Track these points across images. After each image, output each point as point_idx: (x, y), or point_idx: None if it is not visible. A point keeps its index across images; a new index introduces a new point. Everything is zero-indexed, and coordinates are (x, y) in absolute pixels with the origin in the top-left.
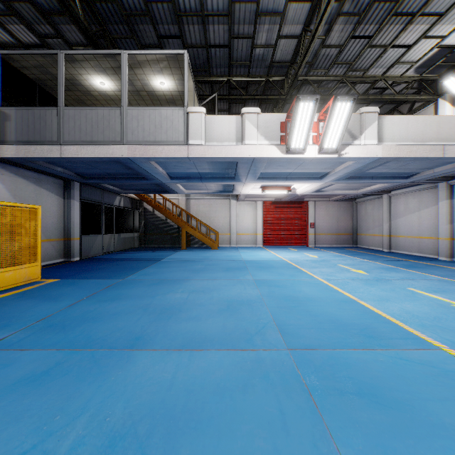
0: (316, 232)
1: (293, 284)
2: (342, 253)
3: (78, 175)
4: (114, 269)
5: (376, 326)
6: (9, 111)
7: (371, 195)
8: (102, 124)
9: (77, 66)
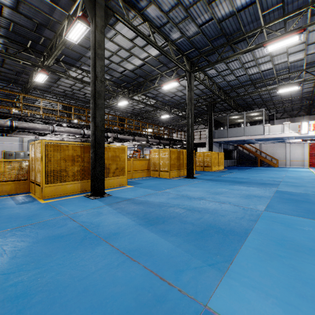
0: None
1: (300, 173)
2: None
3: (224, 142)
4: (238, 169)
5: (310, 176)
6: (215, 131)
7: None
8: (238, 131)
9: (230, 116)
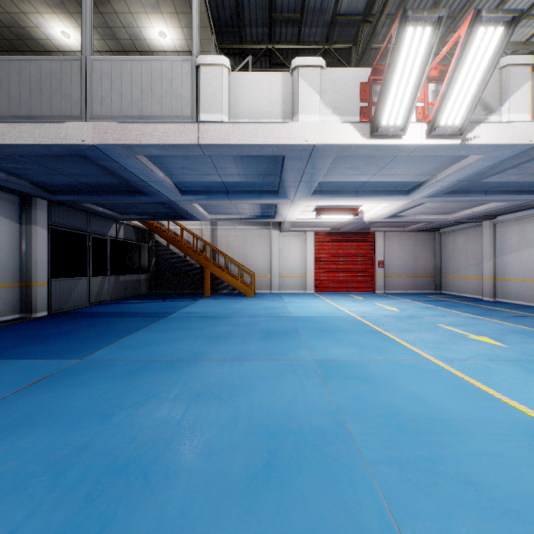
0: (385, 273)
1: (391, 371)
2: (429, 303)
3: (39, 188)
4: (85, 333)
5: None
6: None
7: (466, 222)
8: (47, 85)
9: None
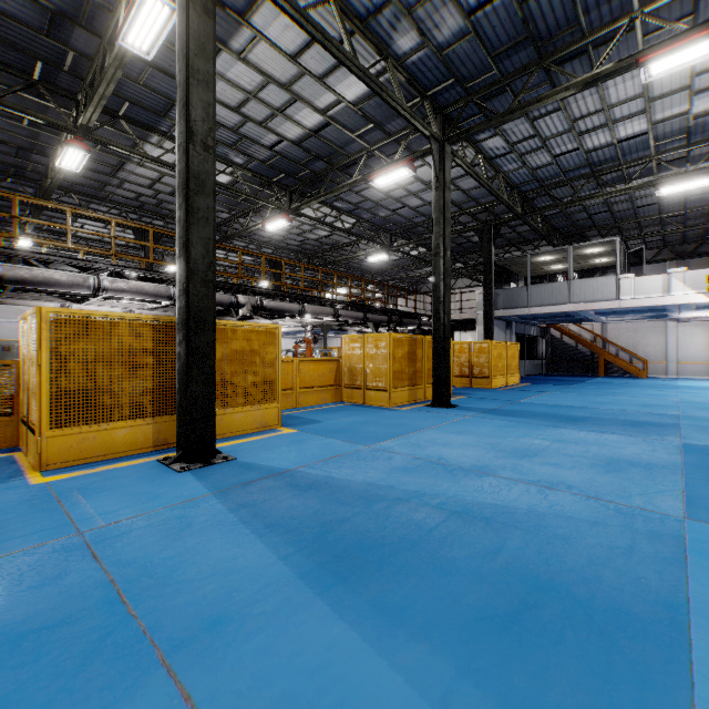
0: None
1: None
2: None
3: (519, 318)
4: (555, 383)
5: None
6: (499, 292)
7: None
8: (555, 292)
9: (534, 256)
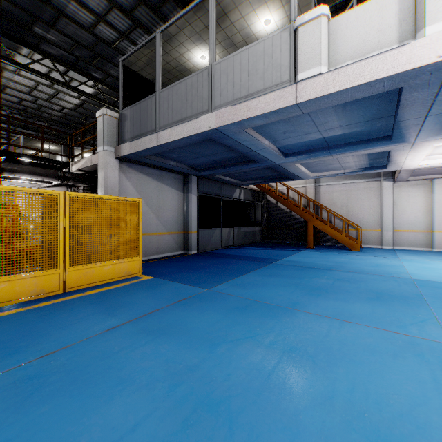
0: None
1: None
2: None
3: (191, 168)
4: (214, 269)
5: None
6: (126, 112)
7: None
8: (190, 95)
9: (176, 44)
